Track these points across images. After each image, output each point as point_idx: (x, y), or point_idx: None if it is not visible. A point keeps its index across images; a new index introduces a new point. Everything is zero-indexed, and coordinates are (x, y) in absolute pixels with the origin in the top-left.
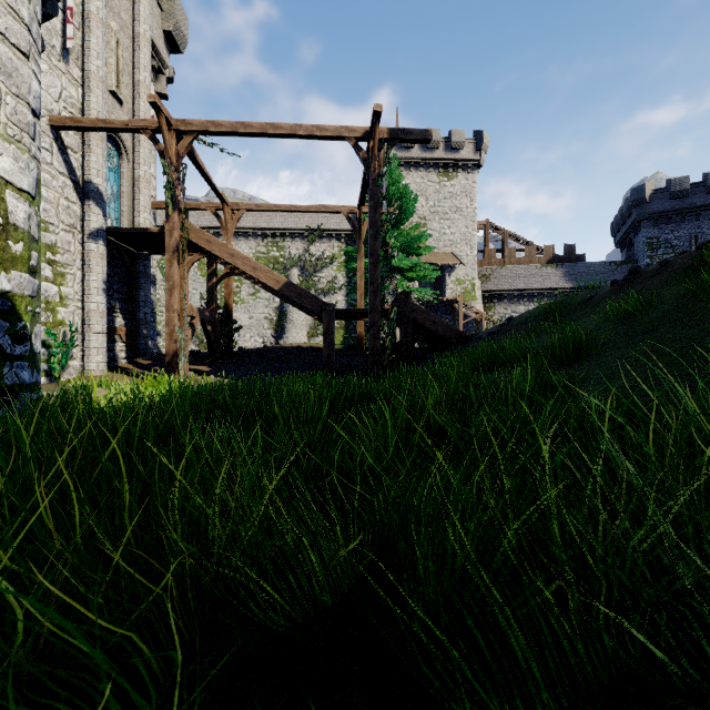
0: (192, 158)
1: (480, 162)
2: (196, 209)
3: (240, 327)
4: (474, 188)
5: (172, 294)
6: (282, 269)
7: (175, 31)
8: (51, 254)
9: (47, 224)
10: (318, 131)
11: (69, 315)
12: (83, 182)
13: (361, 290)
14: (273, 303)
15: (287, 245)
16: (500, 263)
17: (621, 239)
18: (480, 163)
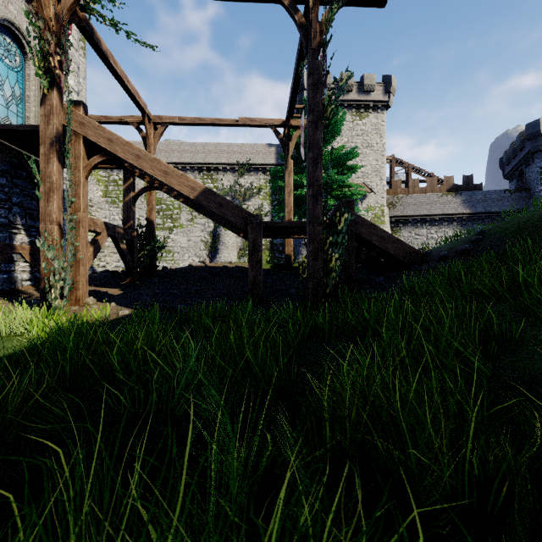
0: (91, 40)
1: (389, 103)
2: (117, 122)
3: (163, 246)
4: (383, 126)
5: (49, 199)
6: None
7: None
8: None
9: None
10: None
11: None
12: None
13: (289, 207)
14: (208, 227)
15: (220, 178)
16: (405, 192)
17: (511, 171)
18: (389, 104)
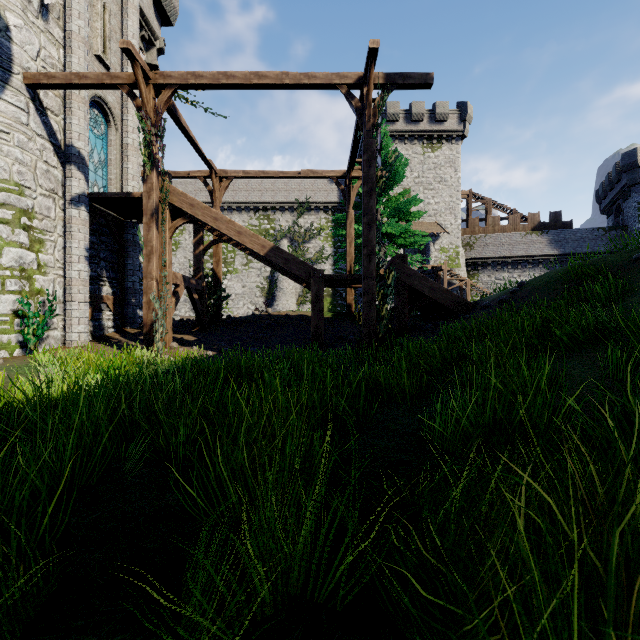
0: (175, 118)
1: (465, 133)
2: (185, 177)
3: (228, 295)
4: (458, 158)
5: (150, 260)
6: (272, 240)
7: (165, 2)
8: (27, 219)
9: (22, 188)
10: (307, 79)
11: (48, 283)
12: (65, 146)
13: (350, 256)
14: (264, 272)
15: (278, 218)
16: (484, 231)
17: (608, 205)
18: (465, 134)
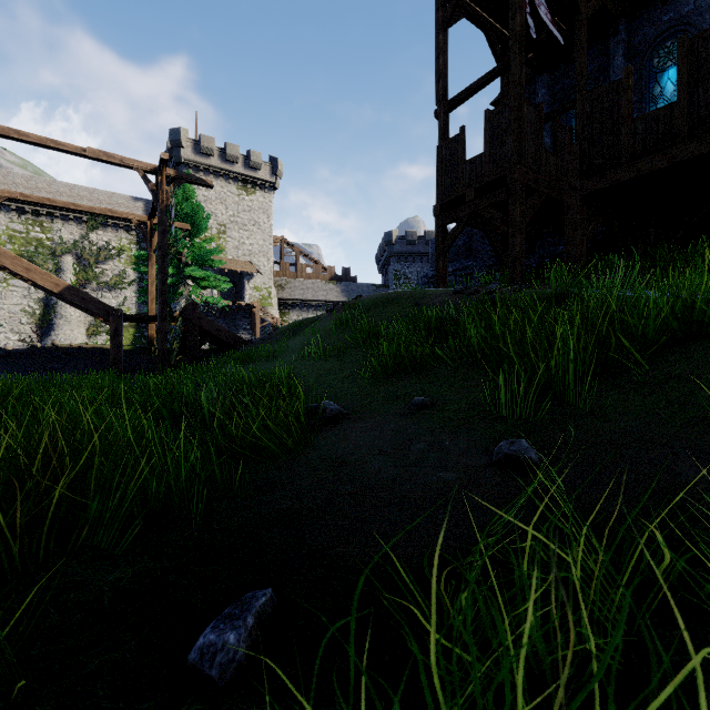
0: None
1: (276, 185)
2: None
3: None
4: (271, 206)
5: None
6: (49, 254)
7: None
8: None
9: None
10: (106, 157)
11: None
12: None
13: (152, 295)
14: (35, 293)
15: (57, 227)
16: (294, 276)
17: (382, 267)
18: (276, 186)
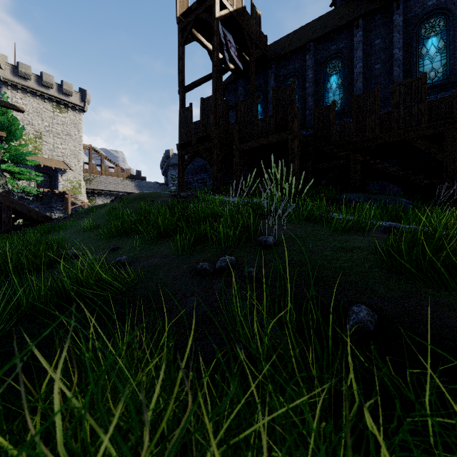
0: None
1: (85, 109)
2: None
3: None
4: (80, 123)
5: None
6: None
7: None
8: None
9: None
10: None
11: None
12: None
13: None
14: None
15: None
16: (100, 173)
17: (164, 172)
18: (85, 109)
